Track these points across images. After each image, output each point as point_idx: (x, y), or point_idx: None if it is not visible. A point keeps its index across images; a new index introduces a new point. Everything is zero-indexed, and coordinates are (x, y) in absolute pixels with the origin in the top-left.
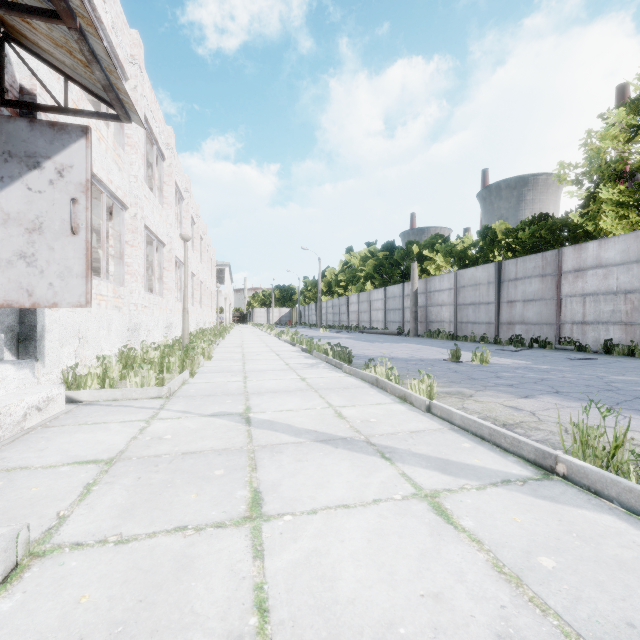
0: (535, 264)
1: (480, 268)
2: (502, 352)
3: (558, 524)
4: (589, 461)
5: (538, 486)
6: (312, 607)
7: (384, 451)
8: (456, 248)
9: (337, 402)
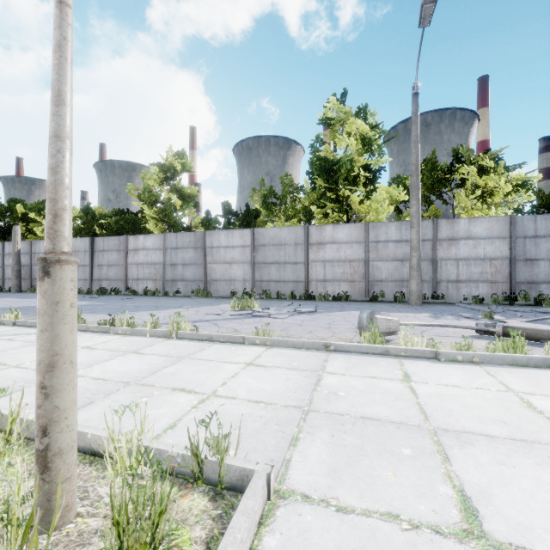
0: (115, 243)
1: (79, 240)
2: (87, 299)
3: None
4: None
5: None
6: None
7: None
8: None
9: None
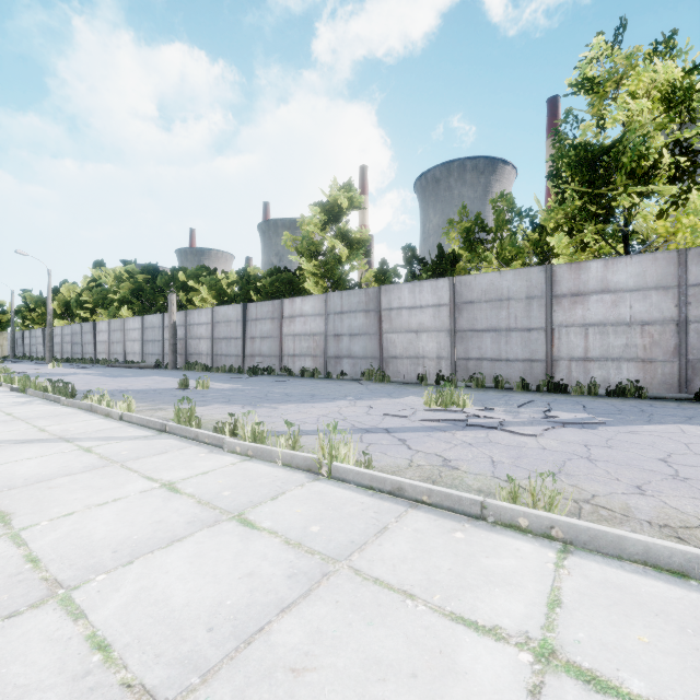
0: (268, 309)
1: (231, 307)
2: (235, 380)
3: (144, 444)
4: (183, 424)
5: (151, 437)
6: (1, 478)
7: (70, 440)
8: (221, 283)
9: (44, 424)
